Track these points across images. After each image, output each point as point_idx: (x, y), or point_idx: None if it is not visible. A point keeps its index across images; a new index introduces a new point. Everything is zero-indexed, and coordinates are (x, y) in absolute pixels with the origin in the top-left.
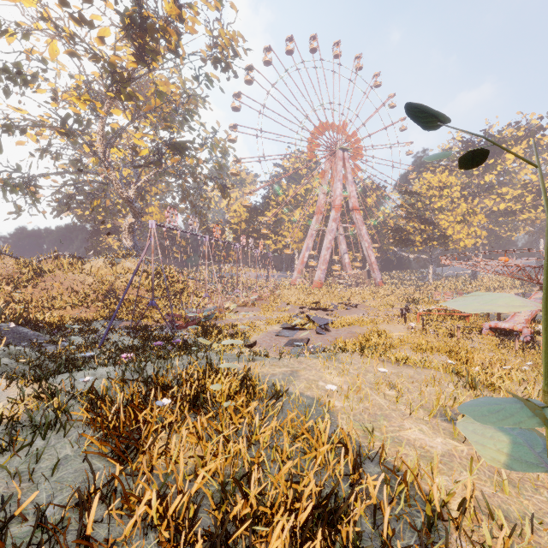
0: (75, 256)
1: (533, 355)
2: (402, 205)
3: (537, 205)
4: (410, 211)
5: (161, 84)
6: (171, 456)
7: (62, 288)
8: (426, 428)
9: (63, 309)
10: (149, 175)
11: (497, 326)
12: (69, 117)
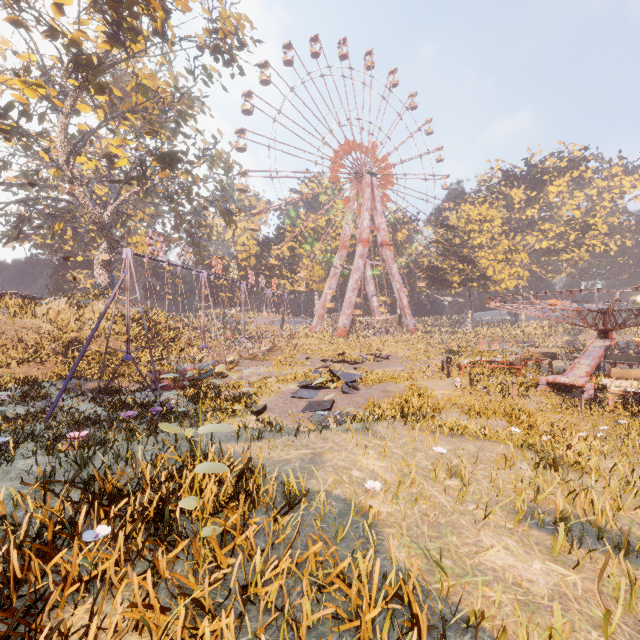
0: (26, 296)
1: (602, 416)
2: (437, 240)
3: (581, 244)
4: (447, 248)
5: (145, 77)
6: None
7: (5, 339)
8: (514, 544)
9: (6, 366)
10: (129, 192)
11: (556, 381)
12: (12, 108)
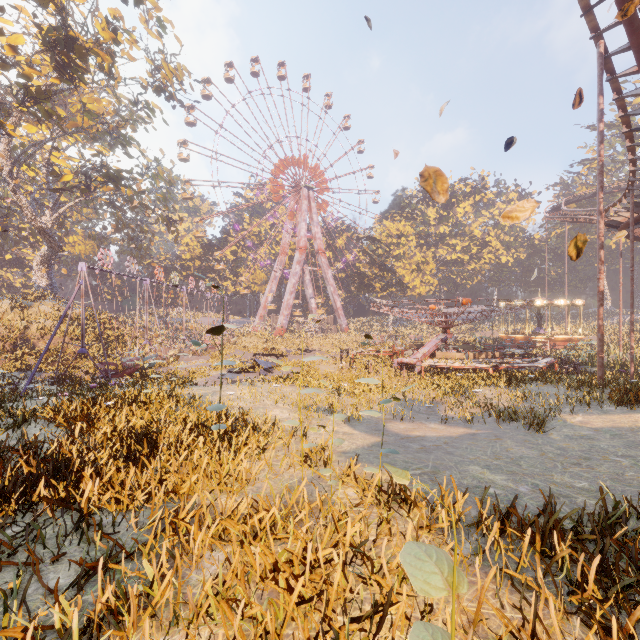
0: None
1: (414, 380)
2: (365, 250)
3: (480, 257)
4: (373, 257)
5: (90, 100)
6: (117, 423)
7: None
8: (286, 411)
9: None
10: (73, 202)
11: (402, 361)
12: None
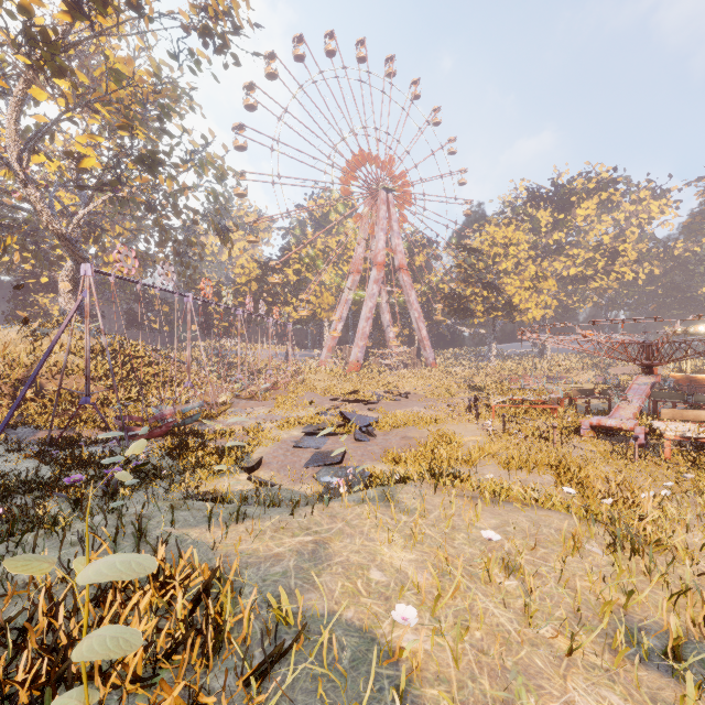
0: None
1: (659, 467)
2: (459, 265)
3: (610, 272)
4: (470, 274)
5: (118, 61)
6: None
7: None
8: (621, 703)
9: None
10: (100, 200)
11: (601, 424)
12: None
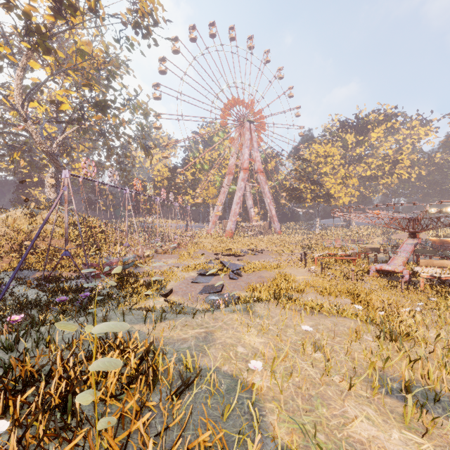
0: None
1: (416, 294)
2: (296, 169)
3: (392, 173)
4: (302, 174)
5: (83, 44)
6: None
7: None
8: (373, 413)
9: None
10: (71, 130)
11: (382, 268)
12: None
